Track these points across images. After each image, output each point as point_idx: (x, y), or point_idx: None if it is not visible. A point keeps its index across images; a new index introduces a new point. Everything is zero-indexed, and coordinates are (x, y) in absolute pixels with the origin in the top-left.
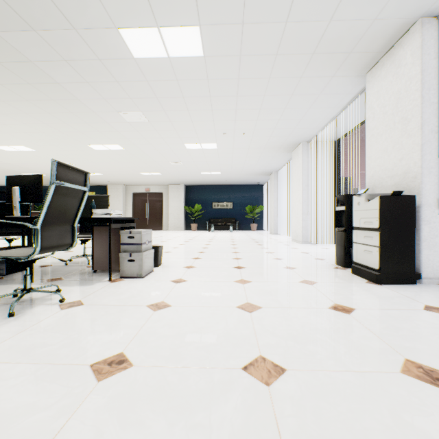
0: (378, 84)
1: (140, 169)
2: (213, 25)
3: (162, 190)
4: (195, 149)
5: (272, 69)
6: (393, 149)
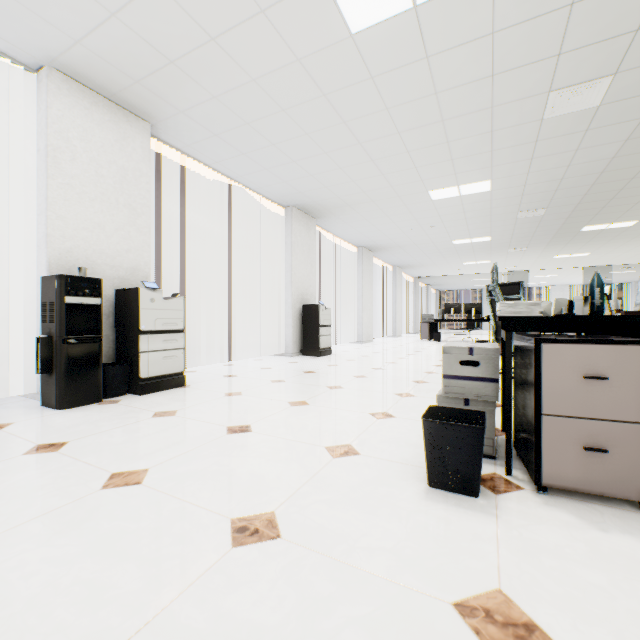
0: (86, 120)
1: None
2: (334, 43)
3: None
4: None
5: (182, 7)
6: (117, 232)
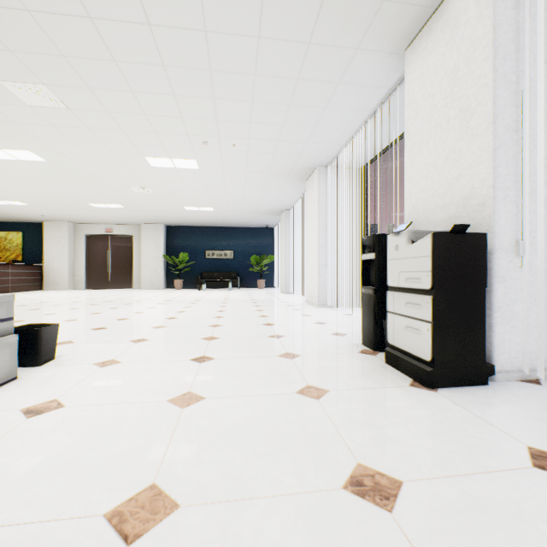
0: (422, 63)
1: (88, 197)
2: None
3: (131, 231)
4: (166, 168)
5: (261, 18)
6: (446, 161)
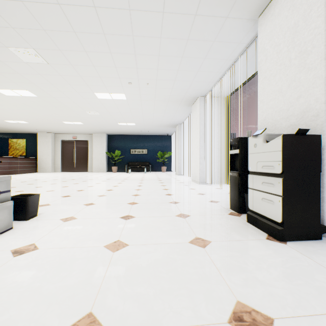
0: (271, 24)
1: (62, 118)
2: None
3: (87, 138)
4: (107, 99)
5: None
6: (289, 87)
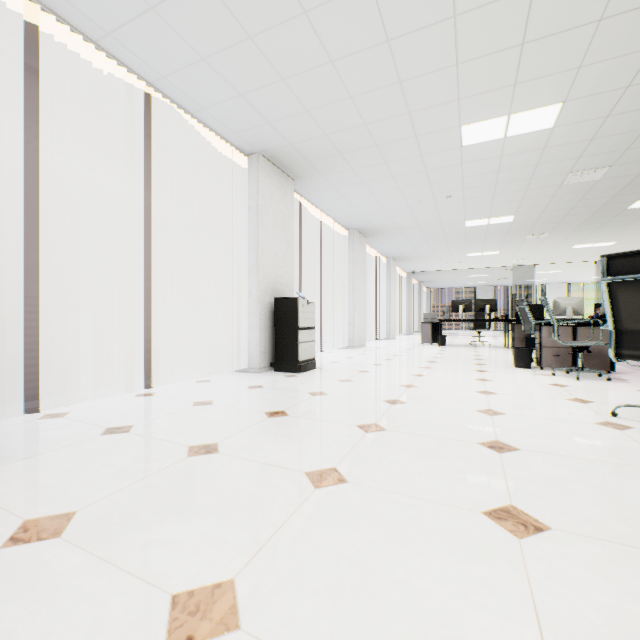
0: None
1: None
2: None
3: None
4: None
5: None
6: None
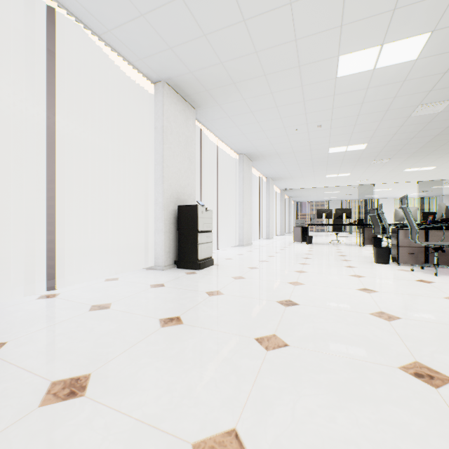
0: None
1: None
2: None
3: None
4: None
5: None
6: None
